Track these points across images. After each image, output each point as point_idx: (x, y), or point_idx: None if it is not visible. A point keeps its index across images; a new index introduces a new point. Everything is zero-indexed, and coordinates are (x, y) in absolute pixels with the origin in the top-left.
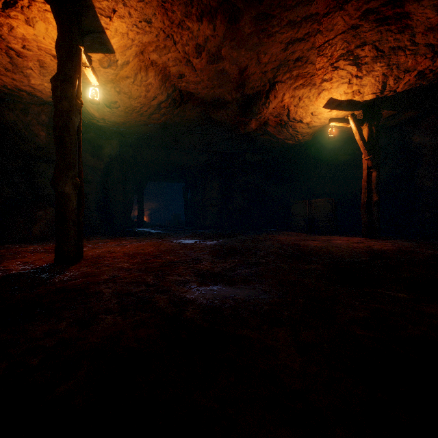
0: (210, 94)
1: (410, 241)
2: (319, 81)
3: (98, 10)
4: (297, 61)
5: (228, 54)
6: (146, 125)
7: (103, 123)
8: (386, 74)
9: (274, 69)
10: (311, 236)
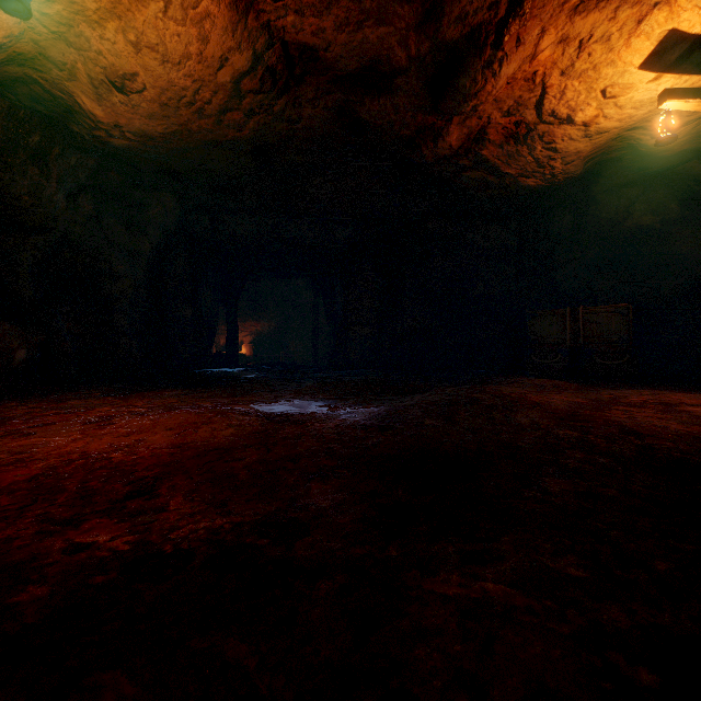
0: (355, 47)
1: None
2: None
3: None
4: None
5: None
6: (218, 145)
7: (122, 139)
8: None
9: None
10: (590, 389)
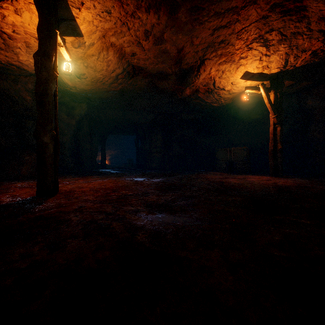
0: (155, 68)
1: (305, 179)
2: (238, 58)
3: (70, 3)
4: (221, 43)
5: (169, 37)
6: (107, 92)
7: (75, 90)
8: (288, 53)
9: (203, 49)
10: (231, 175)
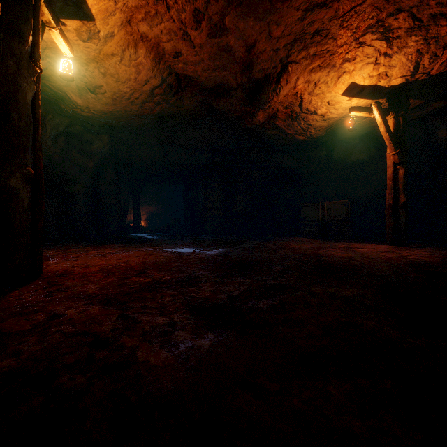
0: (211, 78)
1: (444, 249)
2: (340, 61)
3: None
4: (315, 35)
5: (233, 24)
6: (139, 116)
7: (88, 113)
8: (421, 51)
9: (287, 45)
10: (325, 243)
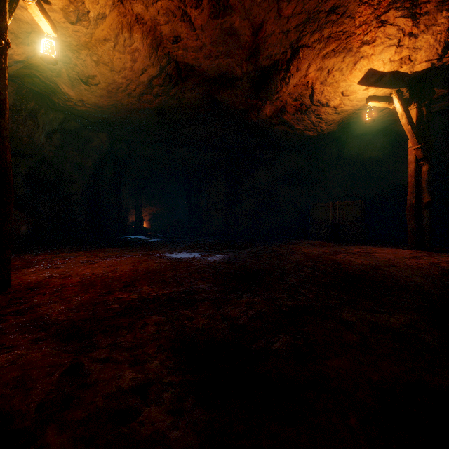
0: (214, 67)
1: None
2: (358, 44)
3: None
4: (331, 14)
5: (238, 1)
6: (137, 110)
7: (83, 107)
8: None
9: (298, 26)
10: (338, 246)
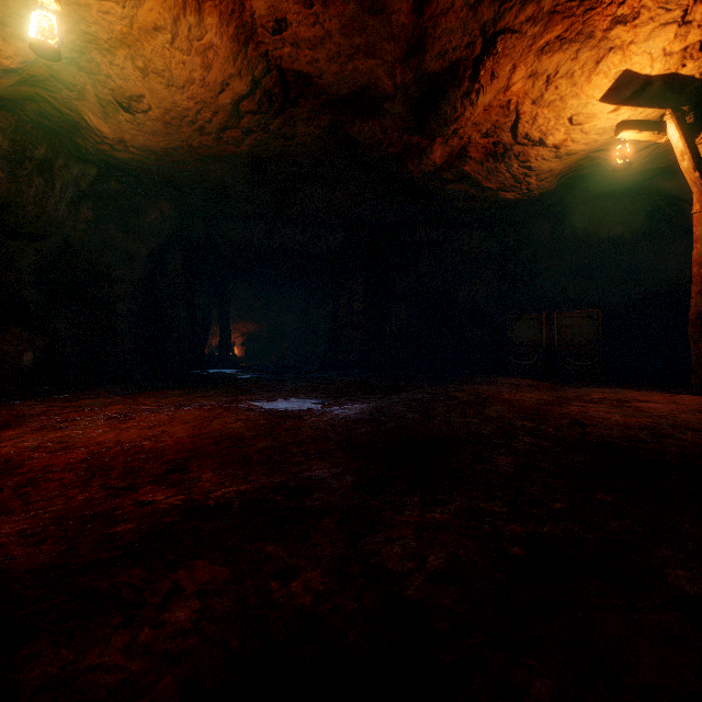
0: (346, 76)
1: None
2: (605, 23)
3: None
4: None
5: None
6: (216, 159)
7: (125, 153)
8: None
9: None
10: (561, 388)
